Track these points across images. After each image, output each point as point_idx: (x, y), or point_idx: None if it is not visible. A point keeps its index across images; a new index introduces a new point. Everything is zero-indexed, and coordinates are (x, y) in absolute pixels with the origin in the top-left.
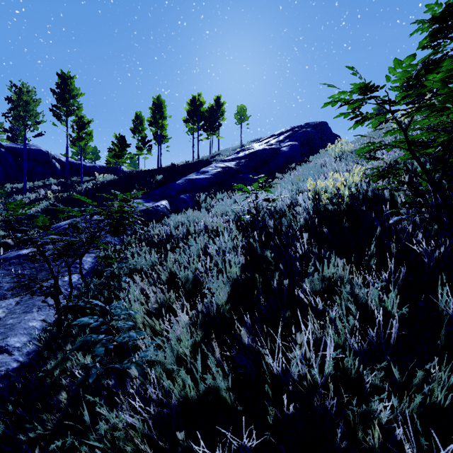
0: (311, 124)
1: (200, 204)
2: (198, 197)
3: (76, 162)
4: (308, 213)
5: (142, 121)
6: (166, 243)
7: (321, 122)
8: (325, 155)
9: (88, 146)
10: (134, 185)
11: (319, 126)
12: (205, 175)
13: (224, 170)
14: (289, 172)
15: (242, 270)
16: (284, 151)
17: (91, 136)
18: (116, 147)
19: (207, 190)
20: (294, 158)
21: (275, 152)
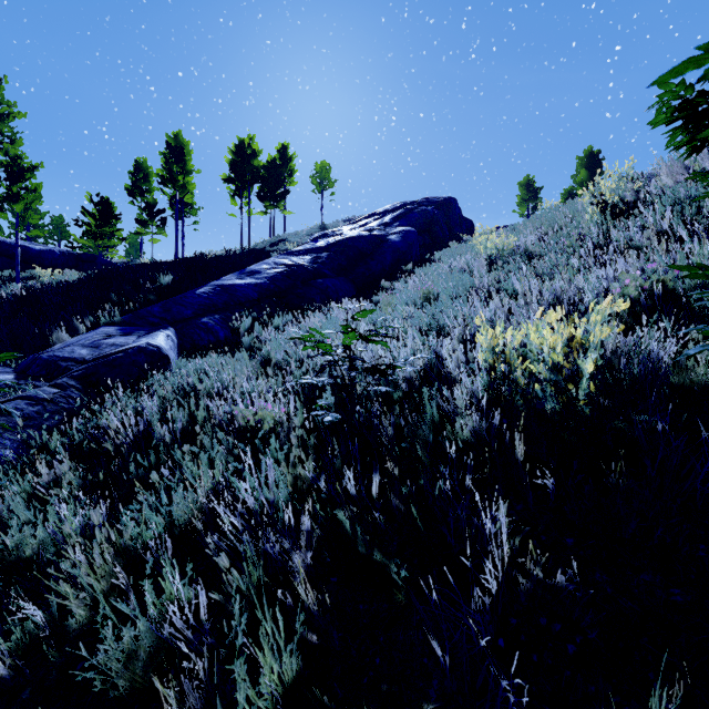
0: (432, 201)
1: (241, 337)
2: (238, 320)
3: (12, 242)
4: (481, 408)
5: (148, 175)
6: (137, 451)
7: (448, 197)
8: (460, 251)
9: (32, 214)
10: (109, 295)
11: (445, 204)
12: (255, 278)
13: (290, 270)
14: (404, 278)
15: (309, 624)
16: (393, 241)
17: (38, 194)
18: (91, 218)
19: (257, 307)
20: (410, 254)
21: (379, 242)
